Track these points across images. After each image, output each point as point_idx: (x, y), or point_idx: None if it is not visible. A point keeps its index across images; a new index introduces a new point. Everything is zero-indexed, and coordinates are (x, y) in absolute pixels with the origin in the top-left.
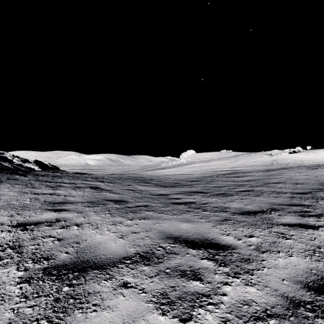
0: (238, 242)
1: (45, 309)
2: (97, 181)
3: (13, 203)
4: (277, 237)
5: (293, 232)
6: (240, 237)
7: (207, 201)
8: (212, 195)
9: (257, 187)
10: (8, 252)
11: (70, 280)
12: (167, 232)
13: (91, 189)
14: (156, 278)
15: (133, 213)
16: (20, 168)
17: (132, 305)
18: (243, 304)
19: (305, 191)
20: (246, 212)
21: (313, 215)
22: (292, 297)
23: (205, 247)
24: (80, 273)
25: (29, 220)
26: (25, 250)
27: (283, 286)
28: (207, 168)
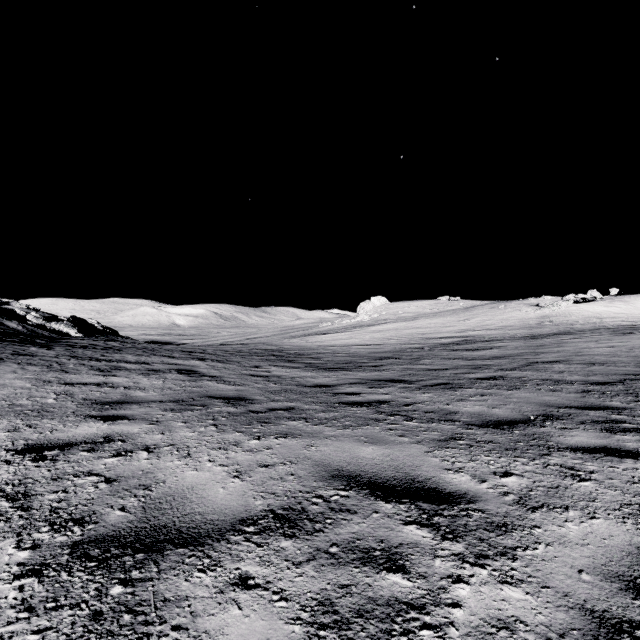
0: (480, 487)
1: (69, 638)
2: (192, 358)
3: (21, 404)
4: (560, 475)
5: (594, 464)
6: (484, 475)
7: (414, 399)
8: (422, 387)
9: (513, 371)
10: (2, 507)
11: (126, 570)
12: (332, 464)
13: (180, 374)
14: (309, 567)
15: (264, 425)
16: (41, 332)
17: (257, 628)
18: (497, 627)
19: (610, 379)
20: (493, 422)
21: (632, 429)
22: (604, 611)
23: (411, 498)
24: (149, 554)
25: (49, 440)
26: (37, 503)
27: (581, 585)
28: (411, 332)
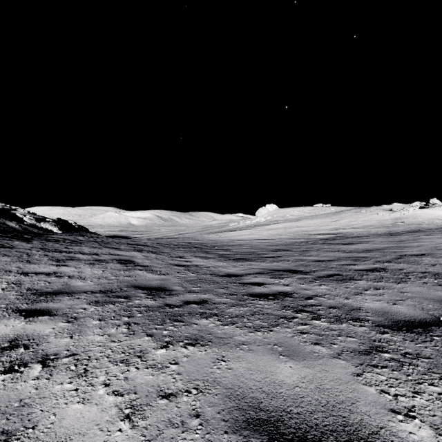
0: None
1: None
2: (133, 250)
3: None
4: None
5: None
6: None
7: (313, 291)
8: (317, 278)
9: (389, 263)
10: None
11: None
12: (246, 395)
13: (119, 263)
14: None
15: (175, 325)
16: (31, 229)
17: None
18: None
19: None
20: (403, 323)
21: None
22: None
23: None
24: None
25: None
26: None
27: None
28: (296, 230)
